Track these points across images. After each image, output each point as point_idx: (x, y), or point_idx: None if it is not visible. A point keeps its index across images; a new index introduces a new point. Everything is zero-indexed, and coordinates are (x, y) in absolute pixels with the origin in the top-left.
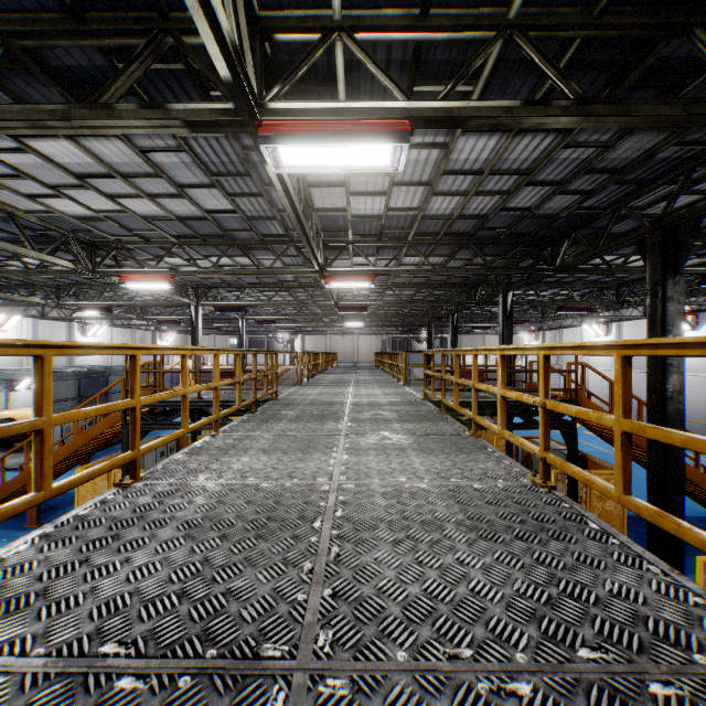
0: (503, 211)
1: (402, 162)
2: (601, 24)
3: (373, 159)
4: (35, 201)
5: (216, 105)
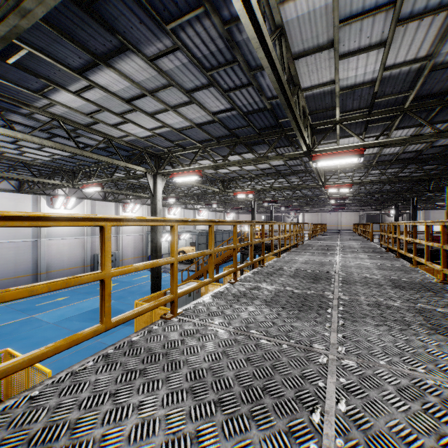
0: (431, 148)
1: (361, 160)
2: (447, 103)
3: (350, 160)
4: (215, 170)
5: (298, 152)
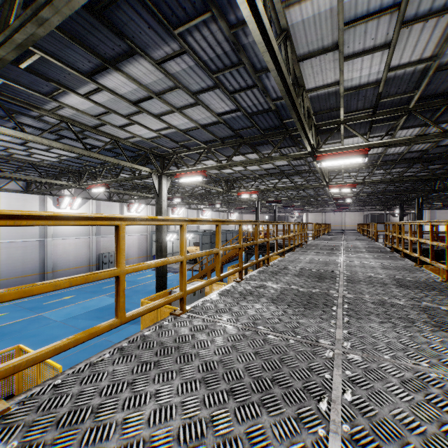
0: (436, 147)
1: (366, 160)
2: None
3: (355, 160)
4: (219, 171)
5: (302, 152)
